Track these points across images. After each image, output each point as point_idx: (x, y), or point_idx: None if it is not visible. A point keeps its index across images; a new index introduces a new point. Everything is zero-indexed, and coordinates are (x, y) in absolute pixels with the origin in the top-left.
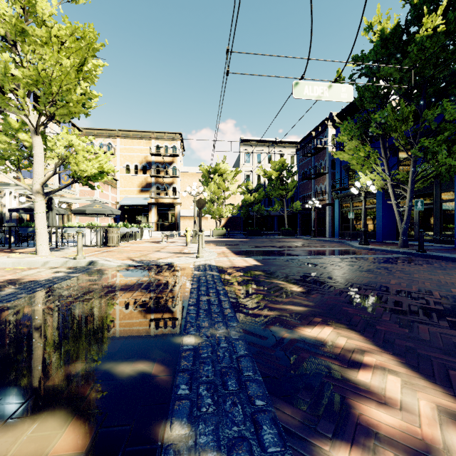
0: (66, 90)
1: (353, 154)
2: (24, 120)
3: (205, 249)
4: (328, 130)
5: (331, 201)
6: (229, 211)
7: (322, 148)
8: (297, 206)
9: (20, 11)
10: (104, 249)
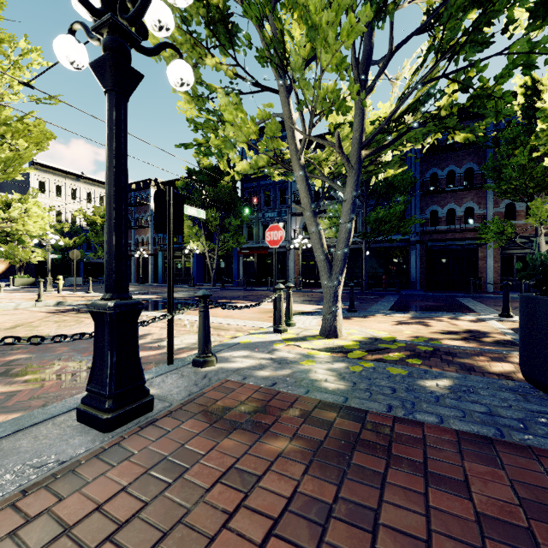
0: (20, 164)
1: None
2: None
3: (97, 293)
4: (151, 189)
5: (153, 252)
6: (41, 255)
7: (145, 204)
8: None
9: (17, 115)
10: None
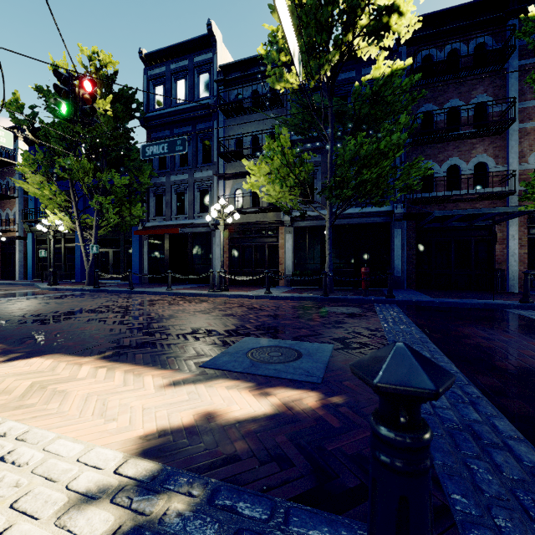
0: None
1: (51, 183)
2: None
3: None
4: (18, 142)
5: (24, 234)
6: None
7: (9, 163)
8: None
9: None
10: None
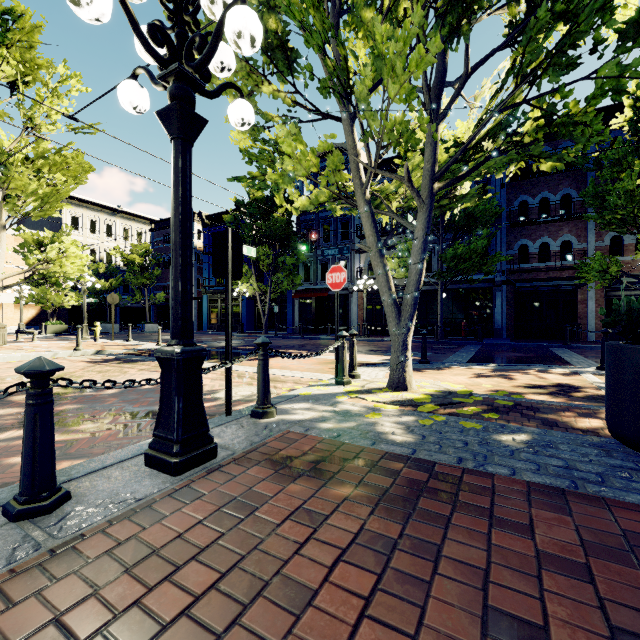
0: (57, 200)
1: None
2: (1, 217)
3: (138, 342)
4: (194, 224)
5: (197, 295)
6: (75, 299)
7: None
8: (161, 298)
9: (55, 147)
10: (5, 348)
